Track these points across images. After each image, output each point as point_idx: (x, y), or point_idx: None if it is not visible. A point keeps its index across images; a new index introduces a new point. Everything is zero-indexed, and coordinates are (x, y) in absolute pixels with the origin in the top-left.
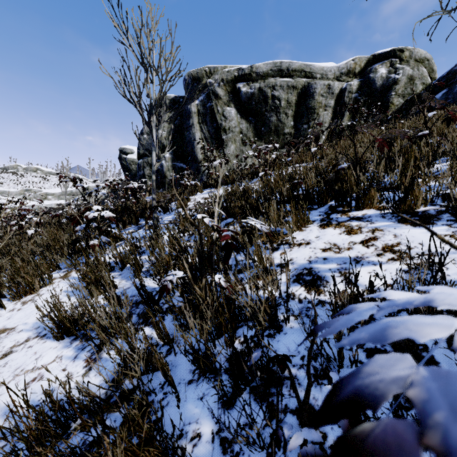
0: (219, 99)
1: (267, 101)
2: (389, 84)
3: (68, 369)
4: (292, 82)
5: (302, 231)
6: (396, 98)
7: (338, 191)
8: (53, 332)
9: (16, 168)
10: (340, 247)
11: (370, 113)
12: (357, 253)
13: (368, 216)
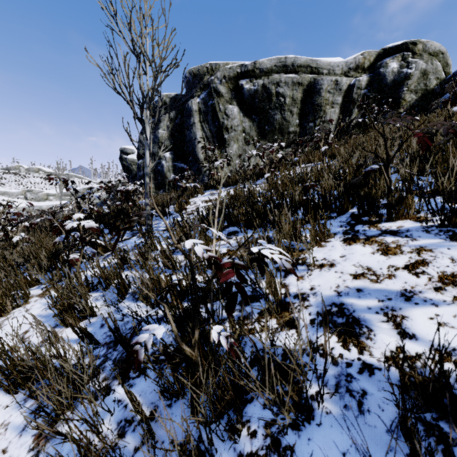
0: (221, 97)
1: (271, 98)
2: (401, 79)
3: (9, 450)
4: (297, 78)
5: (322, 247)
6: (408, 94)
7: (364, 197)
8: (3, 385)
9: (18, 168)
10: (378, 273)
11: (381, 109)
12: (403, 283)
13: (406, 230)
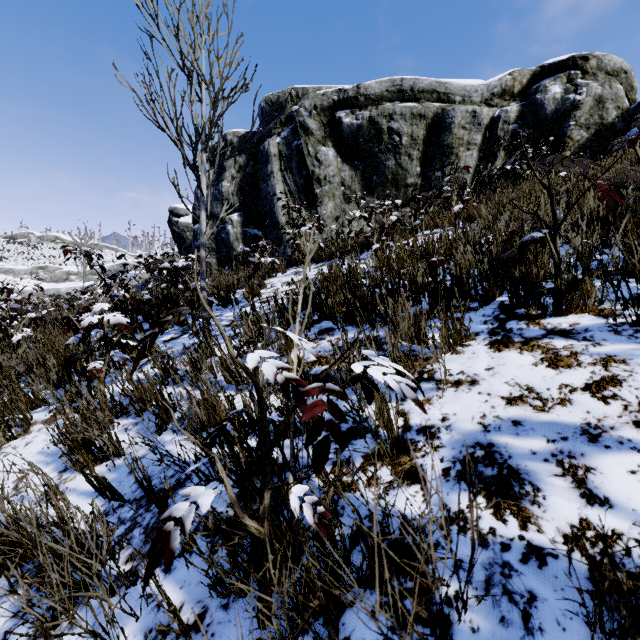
0: (310, 135)
1: (381, 136)
2: (566, 109)
3: None
4: (418, 108)
5: (457, 354)
6: (577, 131)
7: (520, 280)
8: None
9: (27, 236)
10: (544, 396)
11: (537, 152)
12: (585, 414)
13: (584, 329)
